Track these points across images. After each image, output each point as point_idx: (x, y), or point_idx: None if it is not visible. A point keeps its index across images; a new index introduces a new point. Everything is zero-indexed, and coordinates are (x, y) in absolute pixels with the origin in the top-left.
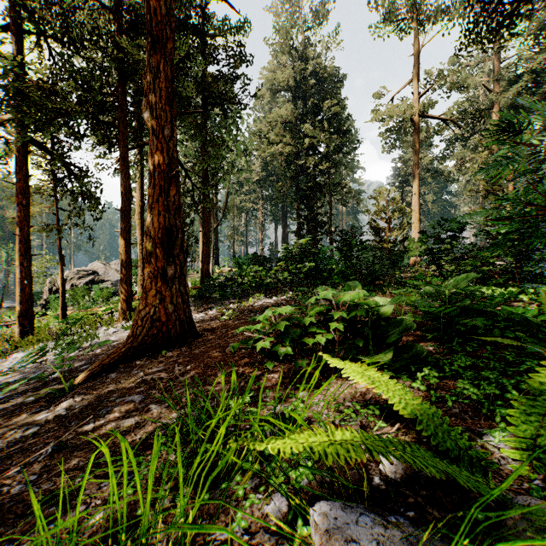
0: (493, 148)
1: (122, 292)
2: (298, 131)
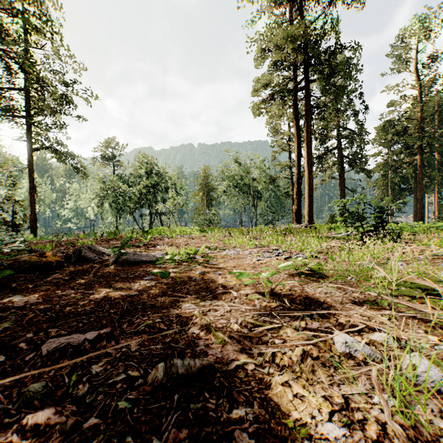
0: None
1: None
2: None
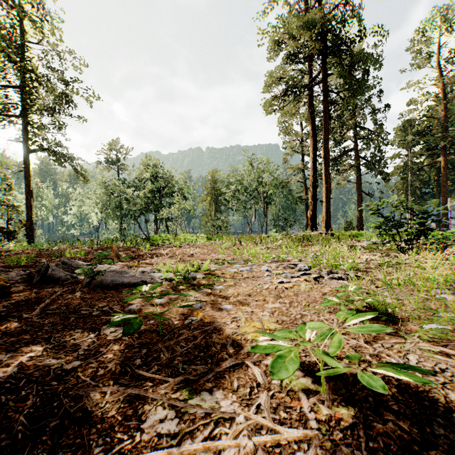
0: None
1: None
2: None
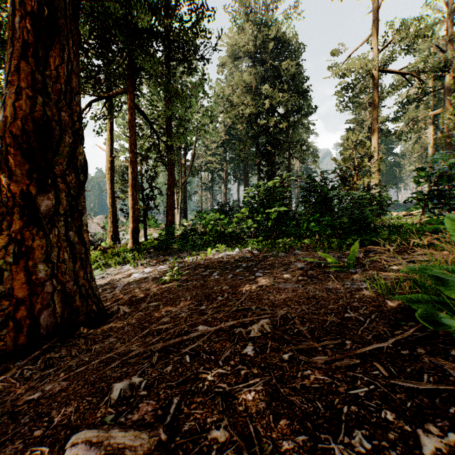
0: (445, 107)
1: None
2: (258, 94)
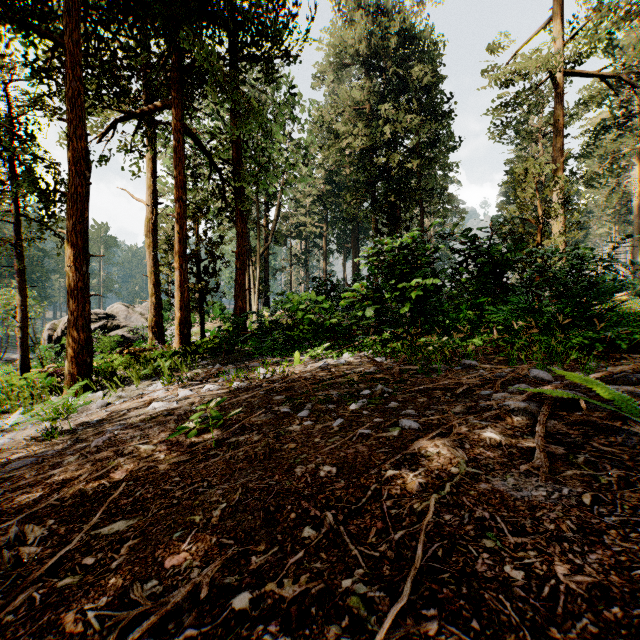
0: None
1: (69, 341)
2: (375, 120)
